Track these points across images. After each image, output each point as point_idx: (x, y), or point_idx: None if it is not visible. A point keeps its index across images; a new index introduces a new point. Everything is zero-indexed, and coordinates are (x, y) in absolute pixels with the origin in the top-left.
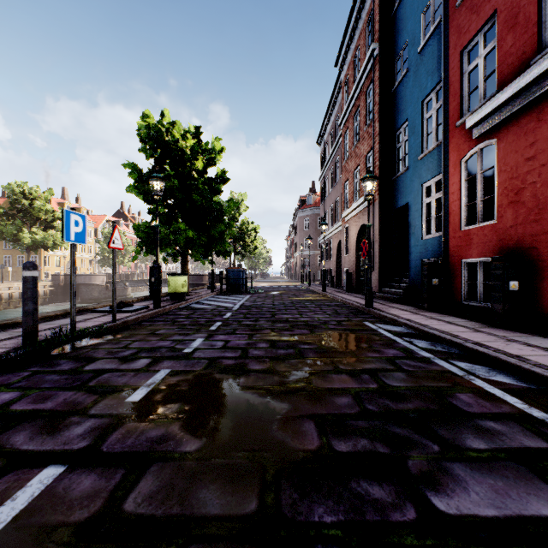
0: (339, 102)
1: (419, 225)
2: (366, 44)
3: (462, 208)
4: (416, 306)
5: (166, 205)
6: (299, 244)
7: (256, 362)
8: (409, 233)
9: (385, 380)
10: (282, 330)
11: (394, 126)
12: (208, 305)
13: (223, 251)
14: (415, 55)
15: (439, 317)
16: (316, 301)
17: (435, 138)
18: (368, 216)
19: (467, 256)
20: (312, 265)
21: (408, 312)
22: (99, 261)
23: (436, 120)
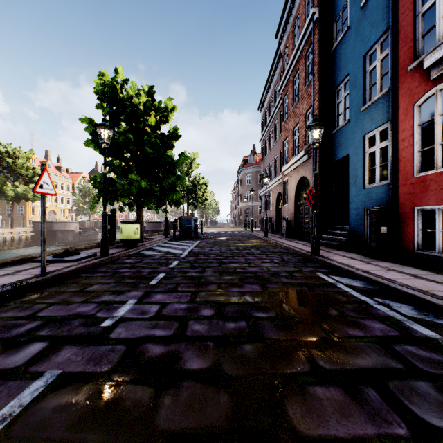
0: (278, 71)
1: (361, 175)
2: (306, 12)
3: (415, 154)
4: (361, 254)
5: (122, 159)
6: (242, 196)
7: (194, 351)
8: (350, 183)
9: (412, 407)
10: (231, 285)
11: (333, 83)
12: (158, 251)
13: (175, 201)
14: (357, 11)
15: (396, 267)
16: (261, 247)
17: (380, 88)
18: (315, 164)
19: (421, 203)
20: (254, 214)
21: (359, 260)
22: (75, 211)
23: (380, 70)
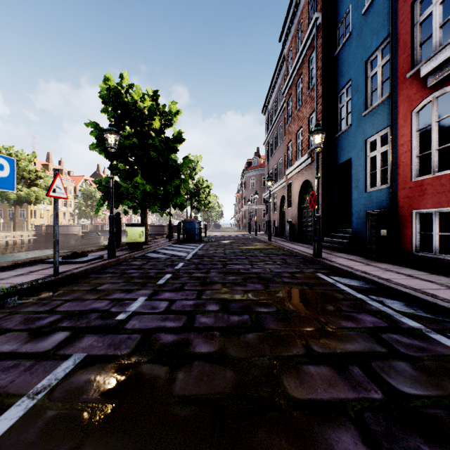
0: (282, 74)
1: (362, 178)
2: (309, 17)
3: (413, 159)
4: (362, 256)
5: (126, 162)
6: (246, 200)
7: (202, 338)
8: (352, 186)
9: (389, 380)
10: (234, 284)
11: (336, 88)
12: (163, 254)
13: (179, 204)
14: (359, 17)
15: (394, 268)
16: (264, 250)
17: (380, 94)
18: (317, 168)
19: (419, 207)
20: (257, 218)
21: (359, 262)
22: (77, 214)
23: (381, 76)
